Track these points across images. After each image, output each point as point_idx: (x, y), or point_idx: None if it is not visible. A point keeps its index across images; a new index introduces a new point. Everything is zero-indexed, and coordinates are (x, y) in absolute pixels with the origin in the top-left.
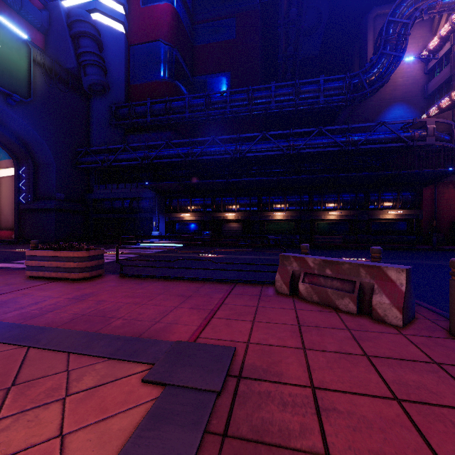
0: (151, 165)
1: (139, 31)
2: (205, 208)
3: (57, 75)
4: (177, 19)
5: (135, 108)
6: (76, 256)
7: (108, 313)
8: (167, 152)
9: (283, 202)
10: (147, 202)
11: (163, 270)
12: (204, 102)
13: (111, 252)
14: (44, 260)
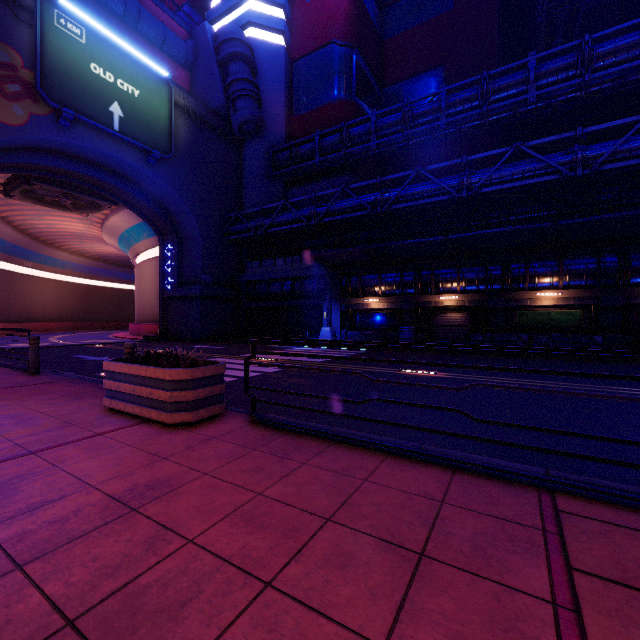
0: (320, 227)
1: (304, 38)
2: (403, 289)
3: (202, 120)
4: (358, 3)
5: (298, 148)
6: (168, 378)
7: (139, 637)
8: (343, 204)
9: (557, 273)
10: (314, 282)
11: (337, 405)
12: (401, 118)
13: (261, 357)
14: (126, 381)
